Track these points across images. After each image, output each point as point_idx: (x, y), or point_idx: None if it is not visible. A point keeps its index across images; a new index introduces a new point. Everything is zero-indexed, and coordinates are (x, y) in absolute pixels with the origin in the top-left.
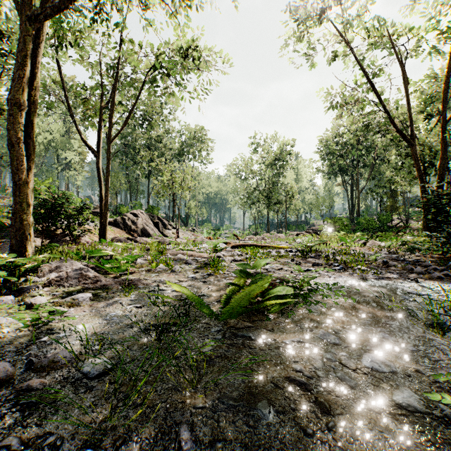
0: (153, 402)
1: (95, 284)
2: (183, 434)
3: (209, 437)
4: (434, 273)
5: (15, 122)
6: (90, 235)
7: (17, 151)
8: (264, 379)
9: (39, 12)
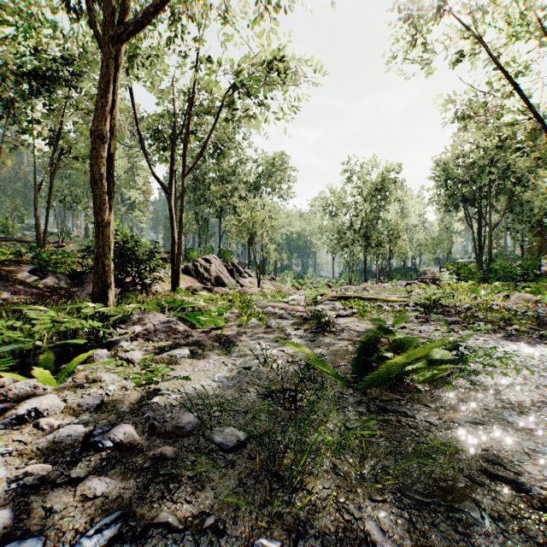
0: (315, 488)
1: (186, 339)
2: (374, 533)
3: (410, 542)
4: None
5: (97, 157)
6: (161, 284)
7: (100, 188)
8: (450, 470)
9: (123, 31)
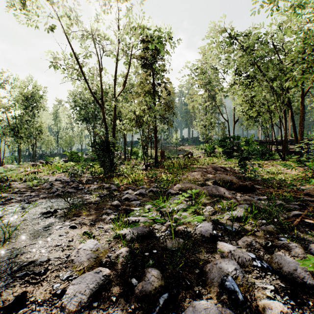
0: None
1: None
2: None
3: None
4: (56, 192)
5: None
6: None
7: None
8: None
9: None
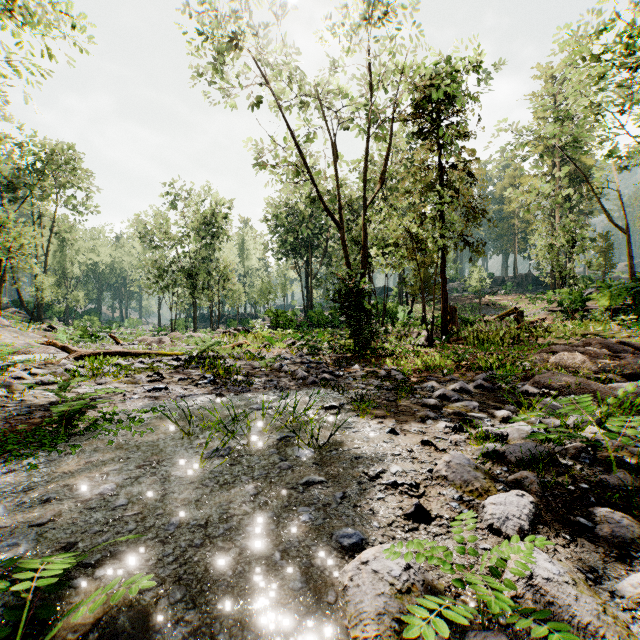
0: None
1: None
2: None
3: None
4: (310, 378)
5: None
6: None
7: None
8: None
9: None
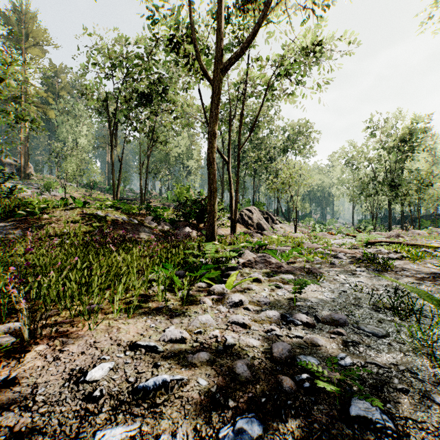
0: None
1: (279, 269)
2: None
3: None
4: None
5: (212, 147)
6: (221, 229)
7: (212, 167)
8: None
9: (227, 63)
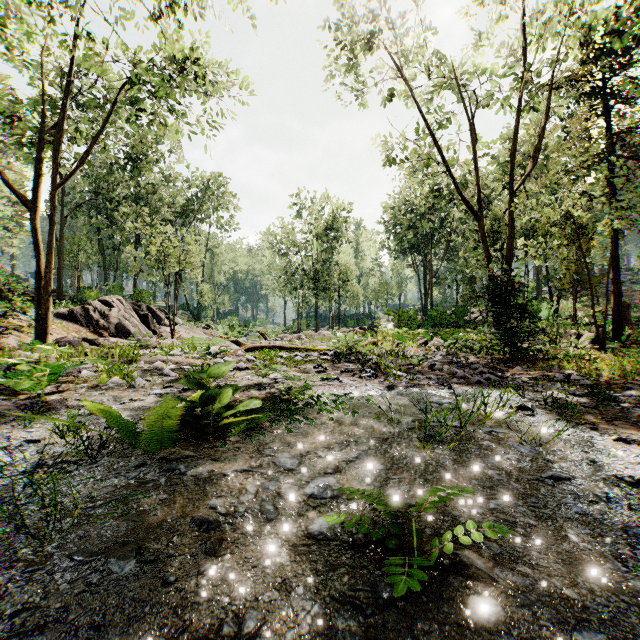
0: None
1: None
2: None
3: (17, 608)
4: (474, 377)
5: None
6: (21, 335)
7: None
8: (159, 523)
9: None
